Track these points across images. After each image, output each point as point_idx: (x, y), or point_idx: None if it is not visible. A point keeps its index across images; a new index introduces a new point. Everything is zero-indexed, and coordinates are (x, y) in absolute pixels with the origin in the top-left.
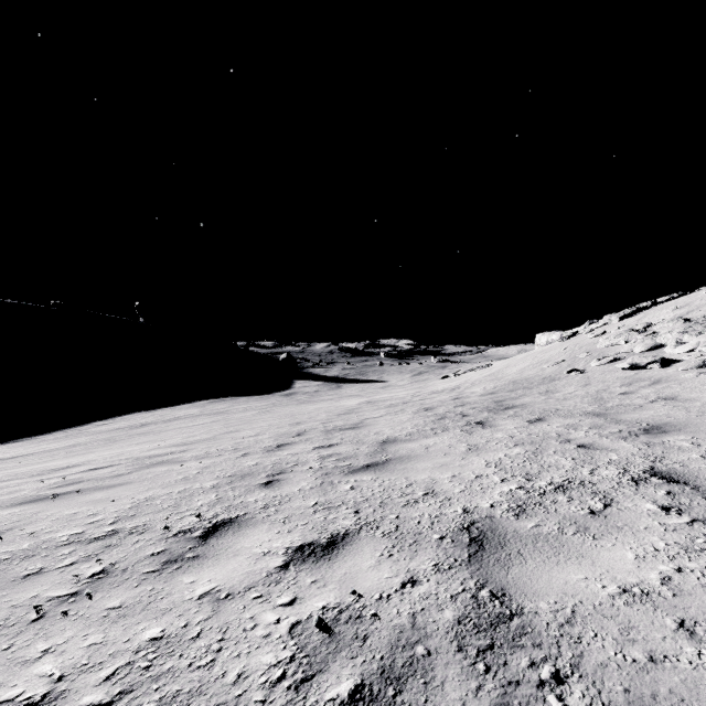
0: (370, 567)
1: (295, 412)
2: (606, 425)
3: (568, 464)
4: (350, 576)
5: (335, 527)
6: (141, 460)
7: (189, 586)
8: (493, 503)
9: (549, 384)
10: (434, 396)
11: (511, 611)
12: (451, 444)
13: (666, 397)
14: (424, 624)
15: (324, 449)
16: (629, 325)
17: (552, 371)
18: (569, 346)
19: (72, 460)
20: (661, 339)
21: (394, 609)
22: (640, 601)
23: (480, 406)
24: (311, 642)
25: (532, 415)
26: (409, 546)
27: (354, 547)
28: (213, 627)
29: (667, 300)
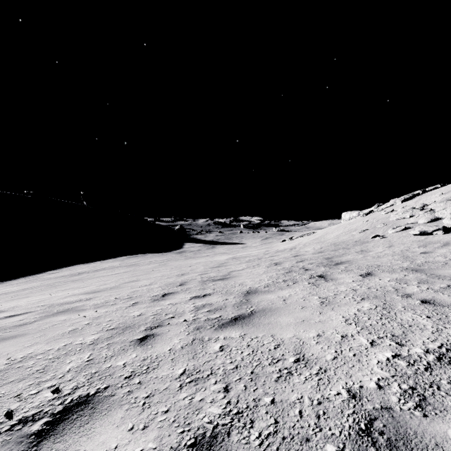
0: None
1: (182, 265)
2: (431, 280)
3: (428, 324)
4: None
5: (201, 421)
6: (52, 307)
7: None
8: (379, 381)
9: (362, 245)
10: (279, 254)
11: None
12: (304, 296)
13: None
14: None
15: (199, 299)
16: (410, 206)
17: (360, 236)
18: (369, 220)
19: (5, 305)
20: (438, 214)
21: None
22: None
23: (316, 262)
24: None
25: (361, 270)
26: None
27: None
28: None
29: (432, 189)
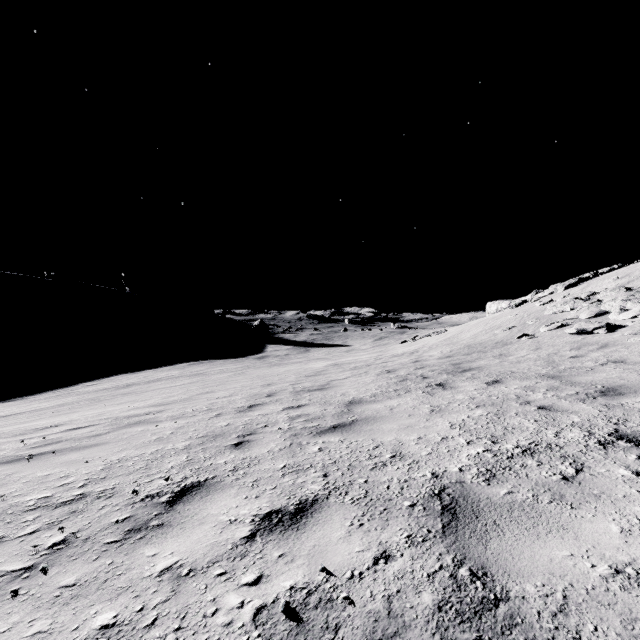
0: (339, 539)
1: (266, 373)
2: (562, 387)
3: (532, 427)
4: (319, 549)
5: (304, 492)
6: (120, 420)
7: (150, 559)
8: (462, 467)
9: (502, 348)
10: (394, 359)
11: (495, 595)
12: (415, 405)
13: (616, 360)
14: (401, 611)
15: (293, 410)
16: (574, 294)
17: (503, 336)
18: (519, 313)
19: (56, 419)
20: (605, 306)
21: (367, 591)
22: (637, 585)
23: (439, 368)
24: (277, 633)
25: (489, 377)
26: (380, 514)
27: (323, 515)
28: (171, 611)
29: (608, 271)
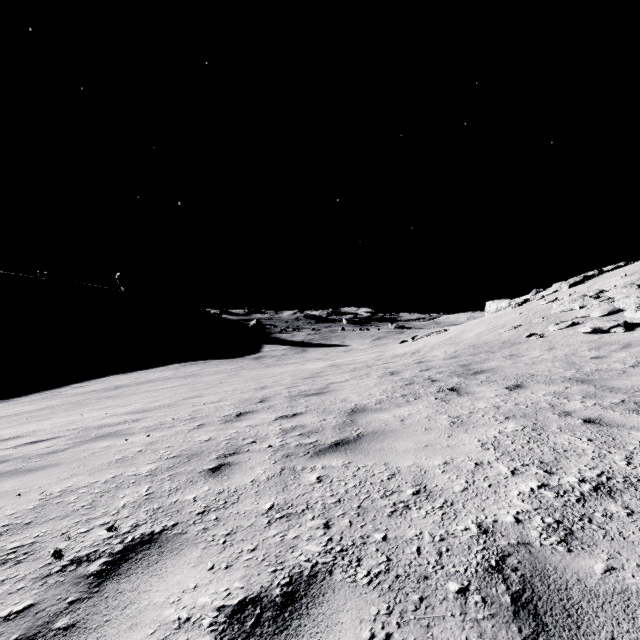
0: None
1: (261, 375)
2: (600, 393)
3: (589, 448)
4: None
5: (296, 559)
6: (88, 431)
7: None
8: (518, 515)
9: (511, 348)
10: (396, 360)
11: None
12: (429, 415)
13: None
14: None
15: (287, 420)
16: (580, 292)
17: (509, 335)
18: (523, 312)
19: (21, 429)
20: (619, 304)
21: None
22: None
23: (447, 370)
24: None
25: (507, 381)
26: (415, 611)
27: (325, 611)
28: None
29: (613, 269)
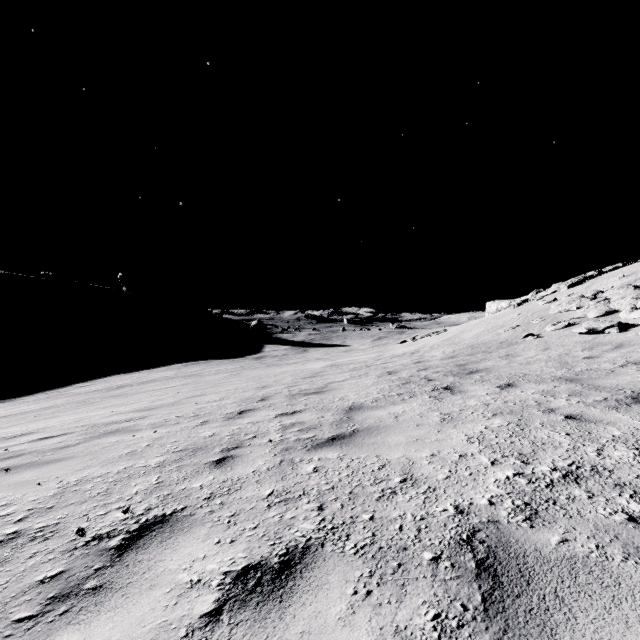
0: (339, 620)
1: (262, 375)
2: (585, 392)
3: (565, 442)
4: None
5: (293, 535)
6: (96, 428)
7: None
8: (491, 498)
9: (508, 348)
10: (395, 360)
11: None
12: (422, 412)
13: (636, 362)
14: None
15: (287, 417)
16: (578, 293)
17: (507, 335)
18: (522, 313)
19: (31, 426)
20: (614, 304)
21: None
22: None
23: (443, 370)
24: None
25: (500, 380)
26: (393, 574)
27: (316, 575)
28: None
29: (612, 270)
